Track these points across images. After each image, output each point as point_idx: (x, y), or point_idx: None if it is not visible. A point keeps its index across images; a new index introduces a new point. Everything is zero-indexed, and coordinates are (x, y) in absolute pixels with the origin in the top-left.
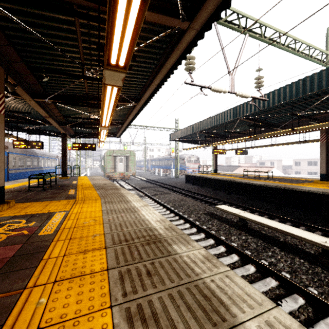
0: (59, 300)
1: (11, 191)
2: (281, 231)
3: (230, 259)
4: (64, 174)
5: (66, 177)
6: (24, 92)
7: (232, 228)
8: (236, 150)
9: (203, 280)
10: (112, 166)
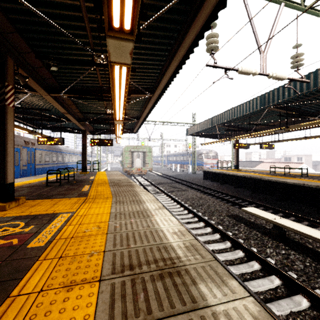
0: None
1: (31, 186)
2: None
3: (269, 282)
4: (84, 169)
5: (86, 172)
6: (38, 86)
7: (265, 237)
8: (260, 144)
9: None
10: (130, 161)
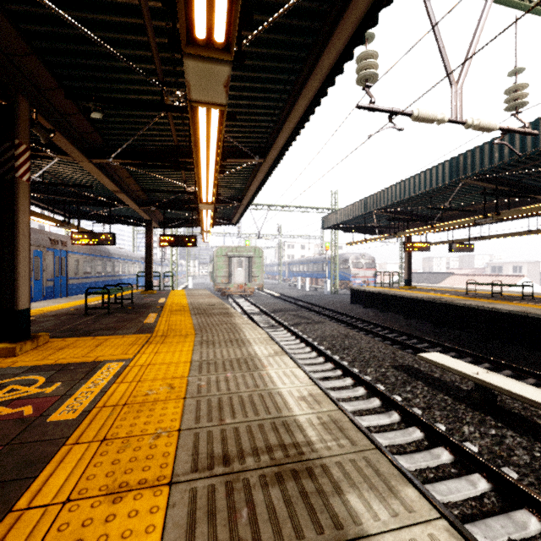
0: None
1: (60, 314)
2: None
3: (469, 486)
4: (149, 285)
5: (152, 290)
6: (72, 146)
7: (460, 405)
8: (450, 244)
9: None
10: (226, 273)
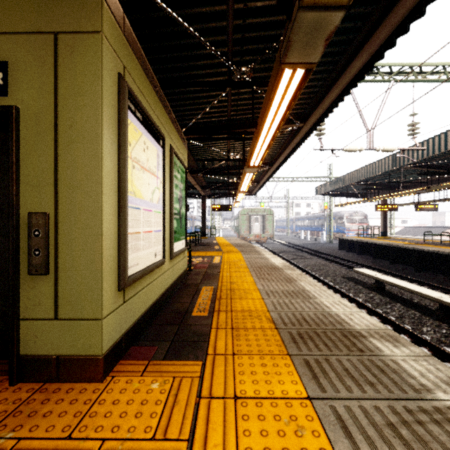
0: (233, 274)
1: None
2: (406, 289)
3: None
4: (203, 234)
5: (205, 237)
6: (187, 172)
7: (364, 289)
8: (416, 205)
9: (291, 277)
10: (247, 227)
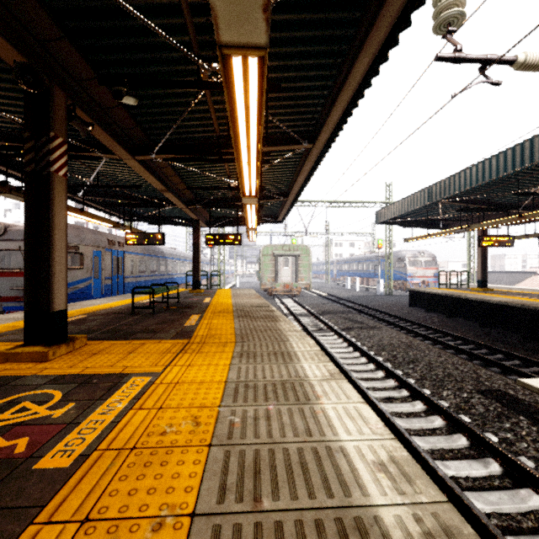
0: None
1: (110, 313)
2: None
3: None
4: (196, 284)
5: (199, 289)
6: (115, 142)
7: None
8: None
9: None
10: (272, 272)
